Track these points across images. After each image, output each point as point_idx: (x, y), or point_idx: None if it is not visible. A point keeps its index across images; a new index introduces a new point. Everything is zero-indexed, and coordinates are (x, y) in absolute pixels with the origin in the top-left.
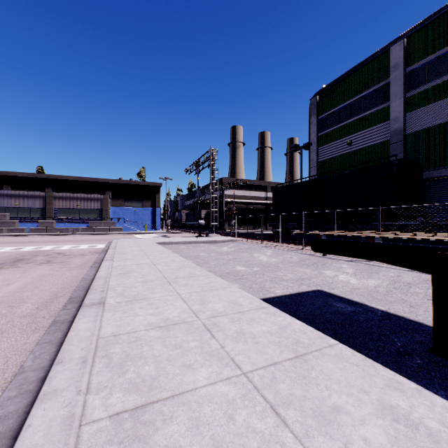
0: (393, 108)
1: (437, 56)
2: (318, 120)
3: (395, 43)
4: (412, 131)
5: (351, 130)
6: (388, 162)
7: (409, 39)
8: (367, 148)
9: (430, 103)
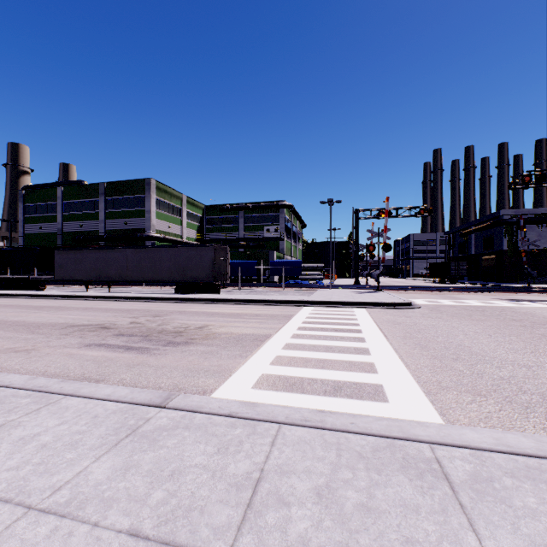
0: (58, 217)
1: (73, 202)
2: (24, 206)
3: (59, 186)
4: (66, 231)
5: (42, 221)
6: (36, 248)
7: (65, 188)
8: (49, 233)
9: (71, 221)
